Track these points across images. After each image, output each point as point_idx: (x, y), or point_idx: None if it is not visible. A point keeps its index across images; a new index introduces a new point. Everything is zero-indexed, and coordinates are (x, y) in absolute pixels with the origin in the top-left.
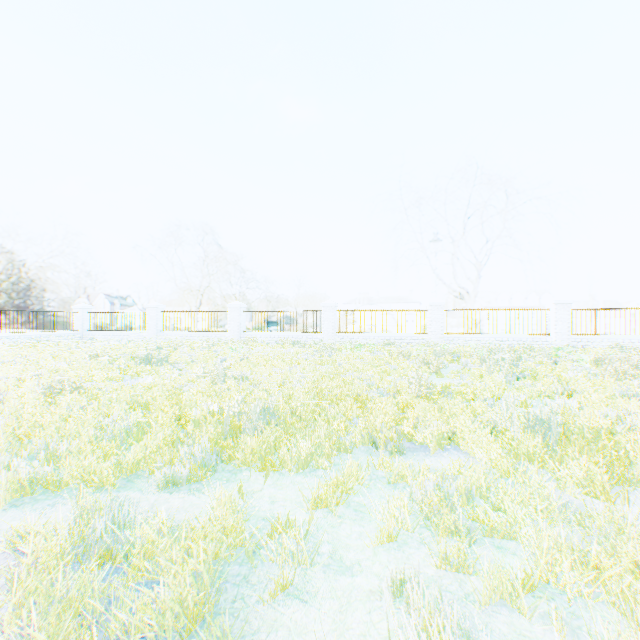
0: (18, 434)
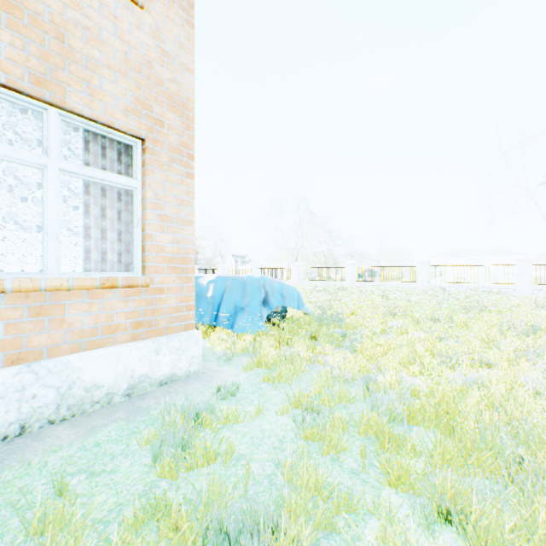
0: None
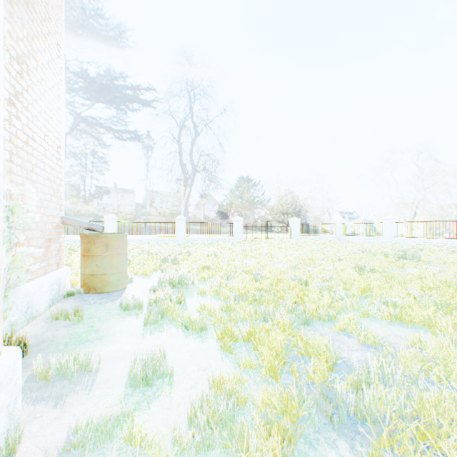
0: (359, 288)
